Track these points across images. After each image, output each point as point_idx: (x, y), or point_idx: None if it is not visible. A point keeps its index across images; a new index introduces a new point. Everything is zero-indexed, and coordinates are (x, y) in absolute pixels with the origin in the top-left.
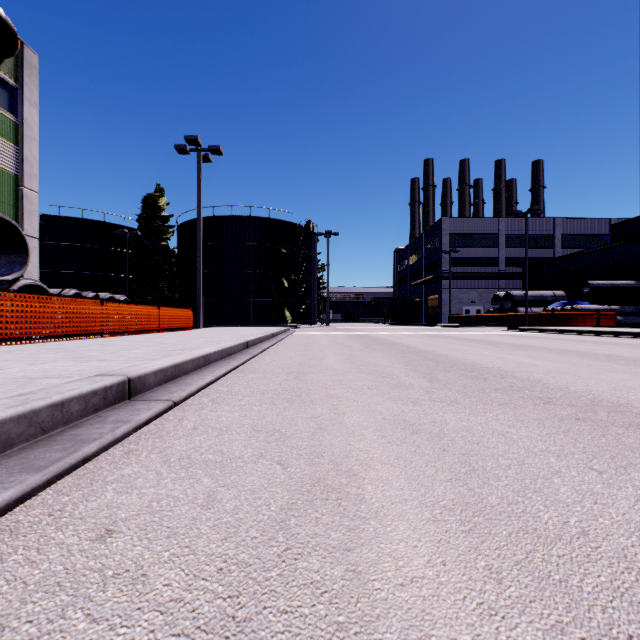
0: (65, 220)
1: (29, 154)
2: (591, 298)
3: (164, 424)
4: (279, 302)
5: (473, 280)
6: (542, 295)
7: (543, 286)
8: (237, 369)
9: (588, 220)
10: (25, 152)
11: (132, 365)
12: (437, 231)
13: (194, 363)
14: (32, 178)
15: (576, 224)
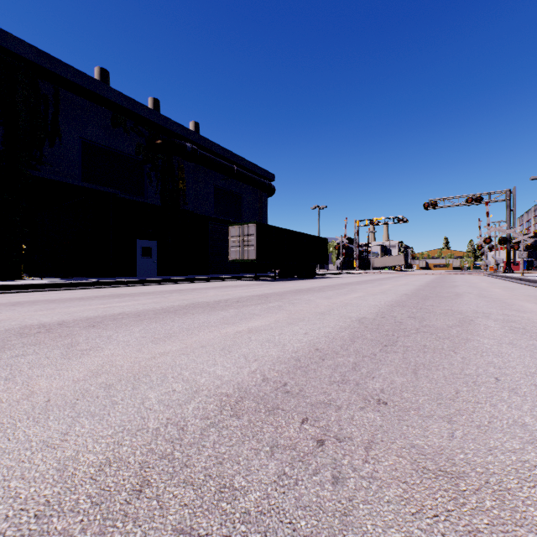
0: None
1: None
2: None
3: None
4: None
5: None
6: None
7: None
8: None
9: None
10: None
11: None
12: None
13: None
14: None
15: None
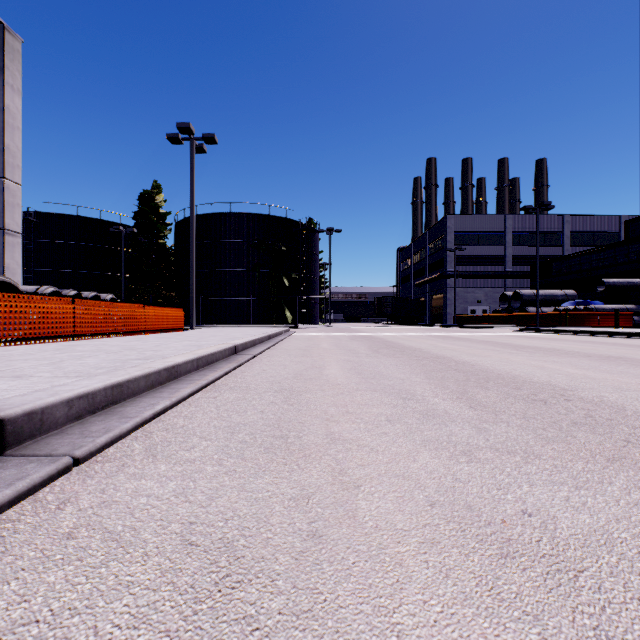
0: (59, 217)
1: (11, 144)
2: (604, 297)
3: (21, 519)
4: (279, 302)
5: (479, 279)
6: (552, 294)
7: (552, 285)
8: (213, 384)
9: (598, 217)
10: (7, 141)
11: (39, 389)
12: (442, 229)
13: (150, 379)
14: (15, 169)
15: (585, 221)
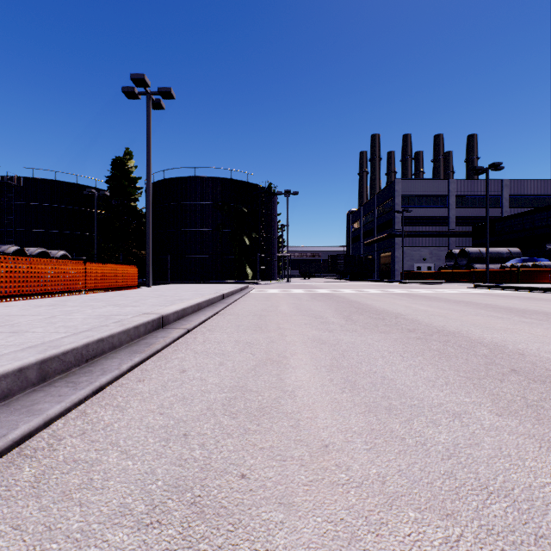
0: (38, 182)
1: None
2: (547, 255)
3: None
4: (241, 259)
5: (424, 238)
6: (497, 252)
7: (494, 243)
8: (19, 448)
9: (534, 181)
10: None
11: None
12: (390, 192)
13: None
14: None
15: (523, 185)
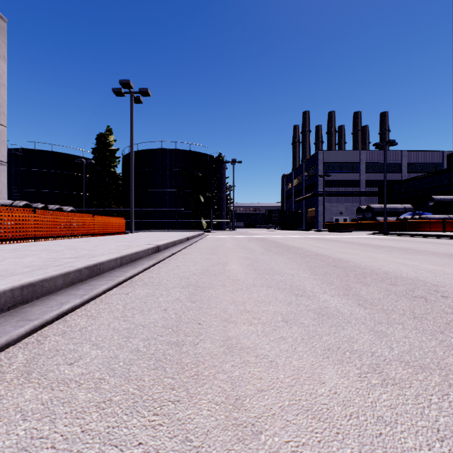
0: (39, 152)
1: None
2: (432, 210)
3: None
4: (197, 213)
5: (341, 197)
6: (395, 207)
7: (394, 201)
8: (130, 280)
9: (427, 152)
10: None
11: None
12: (314, 161)
13: (69, 277)
14: (1, 115)
15: (418, 155)
